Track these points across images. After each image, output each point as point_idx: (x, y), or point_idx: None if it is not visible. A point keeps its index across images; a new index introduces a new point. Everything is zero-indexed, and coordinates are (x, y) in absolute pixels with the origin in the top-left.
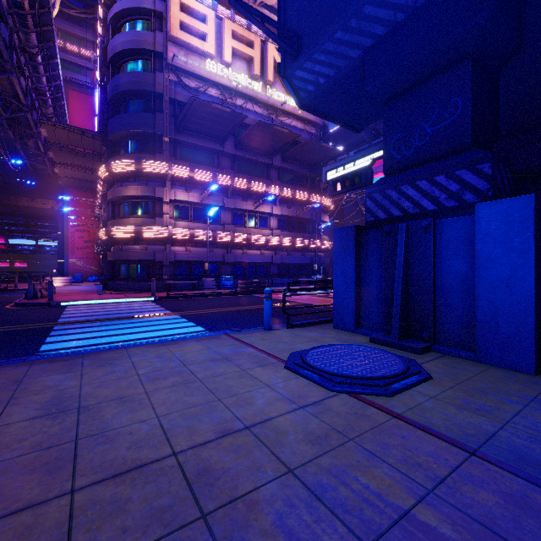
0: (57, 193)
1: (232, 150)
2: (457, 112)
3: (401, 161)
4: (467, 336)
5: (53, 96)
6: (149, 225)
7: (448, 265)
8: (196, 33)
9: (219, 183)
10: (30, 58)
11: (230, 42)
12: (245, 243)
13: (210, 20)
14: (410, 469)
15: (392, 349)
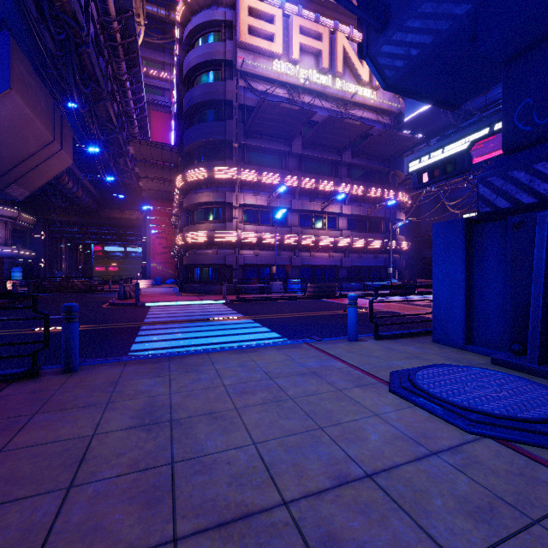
0: (141, 205)
1: (299, 150)
2: None
3: (532, 133)
4: None
5: (138, 117)
6: (220, 230)
7: None
8: (264, 35)
9: (286, 184)
10: (121, 85)
11: (297, 39)
12: (313, 245)
13: (278, 20)
14: None
15: (530, 376)
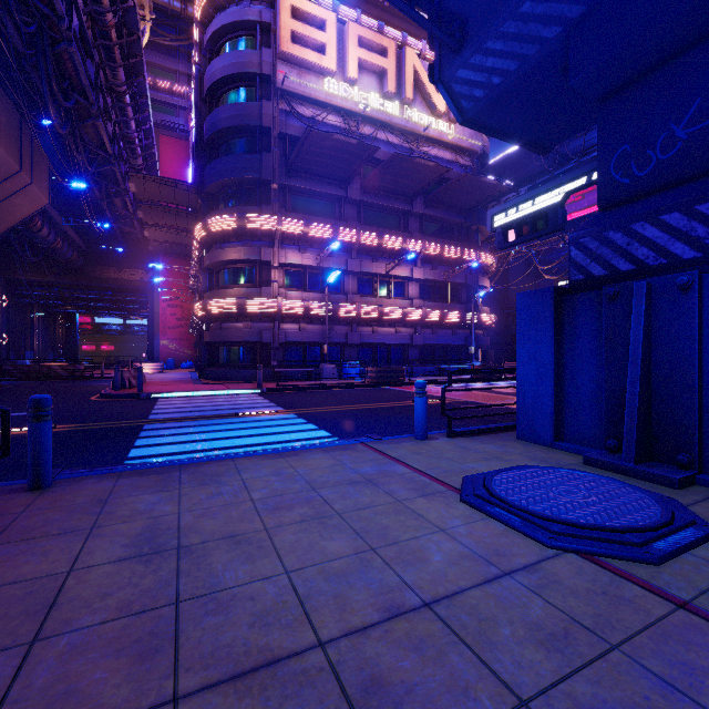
0: (146, 262)
1: (357, 196)
2: None
3: (630, 187)
4: None
5: (143, 144)
6: (253, 296)
7: None
8: (312, 45)
9: (341, 239)
10: (118, 99)
11: (356, 52)
12: (375, 317)
13: (330, 26)
14: None
15: (625, 477)
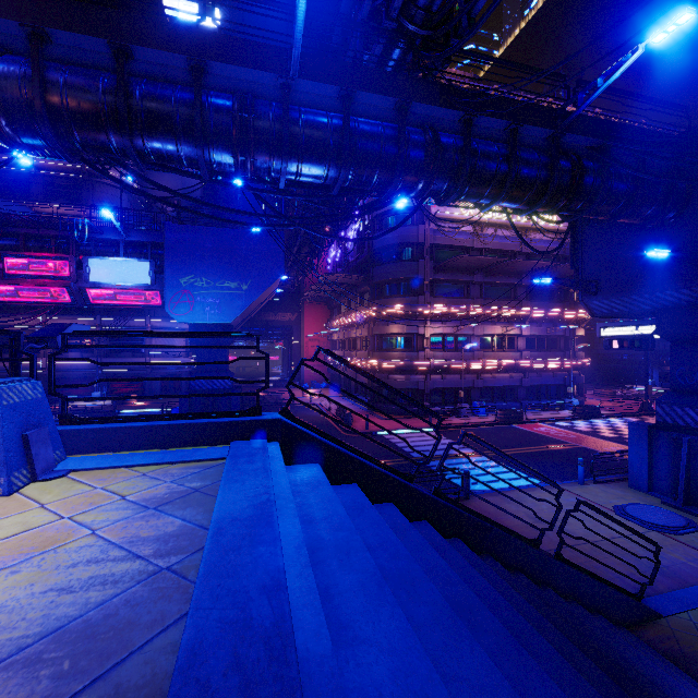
0: (292, 306)
1: (481, 279)
2: None
3: (685, 386)
4: None
5: None
6: (412, 358)
7: None
8: None
9: (471, 314)
10: None
11: None
12: (495, 368)
13: None
14: (686, 555)
15: (678, 511)
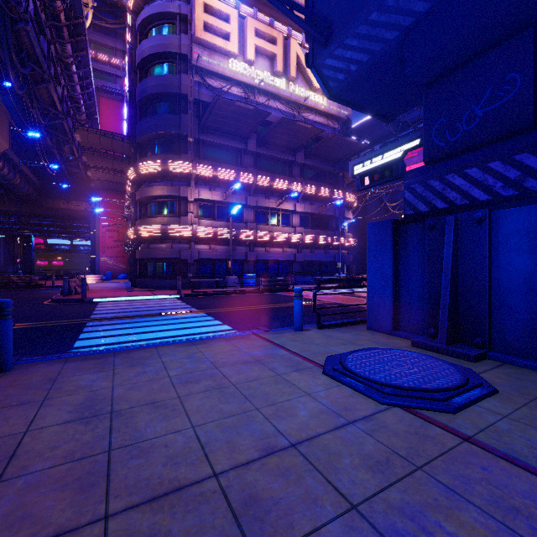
0: (89, 196)
1: (254, 148)
2: (515, 89)
3: (445, 149)
4: (531, 343)
5: (86, 103)
6: (174, 224)
7: (507, 261)
8: (220, 33)
9: (242, 181)
10: (66, 68)
11: (253, 40)
12: (268, 240)
13: (234, 19)
14: (506, 515)
15: (440, 355)
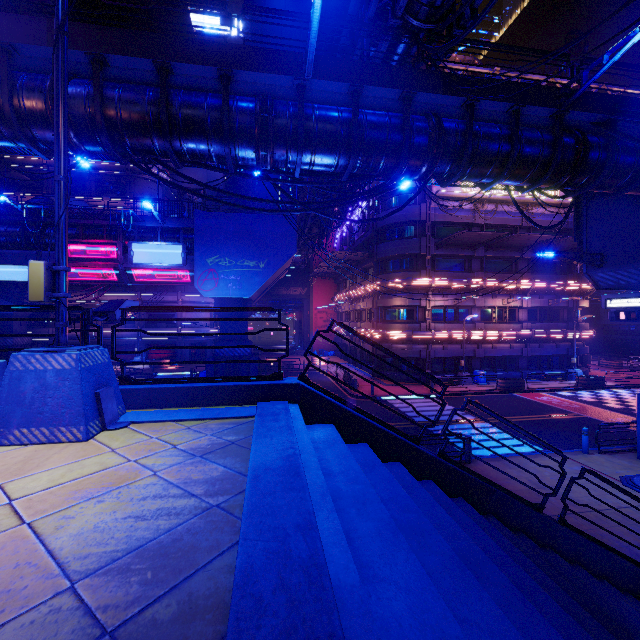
0: (303, 281)
1: (482, 254)
2: None
3: None
4: None
5: None
6: (414, 329)
7: None
8: None
9: (472, 287)
10: None
11: None
12: (495, 339)
13: None
14: None
15: None
